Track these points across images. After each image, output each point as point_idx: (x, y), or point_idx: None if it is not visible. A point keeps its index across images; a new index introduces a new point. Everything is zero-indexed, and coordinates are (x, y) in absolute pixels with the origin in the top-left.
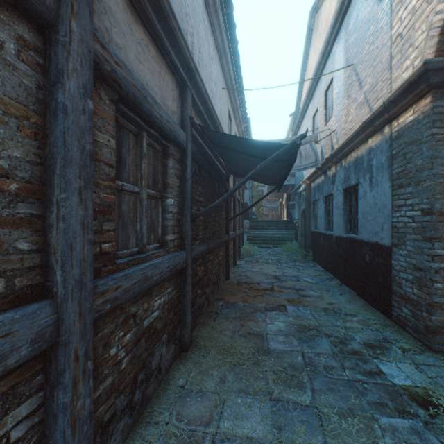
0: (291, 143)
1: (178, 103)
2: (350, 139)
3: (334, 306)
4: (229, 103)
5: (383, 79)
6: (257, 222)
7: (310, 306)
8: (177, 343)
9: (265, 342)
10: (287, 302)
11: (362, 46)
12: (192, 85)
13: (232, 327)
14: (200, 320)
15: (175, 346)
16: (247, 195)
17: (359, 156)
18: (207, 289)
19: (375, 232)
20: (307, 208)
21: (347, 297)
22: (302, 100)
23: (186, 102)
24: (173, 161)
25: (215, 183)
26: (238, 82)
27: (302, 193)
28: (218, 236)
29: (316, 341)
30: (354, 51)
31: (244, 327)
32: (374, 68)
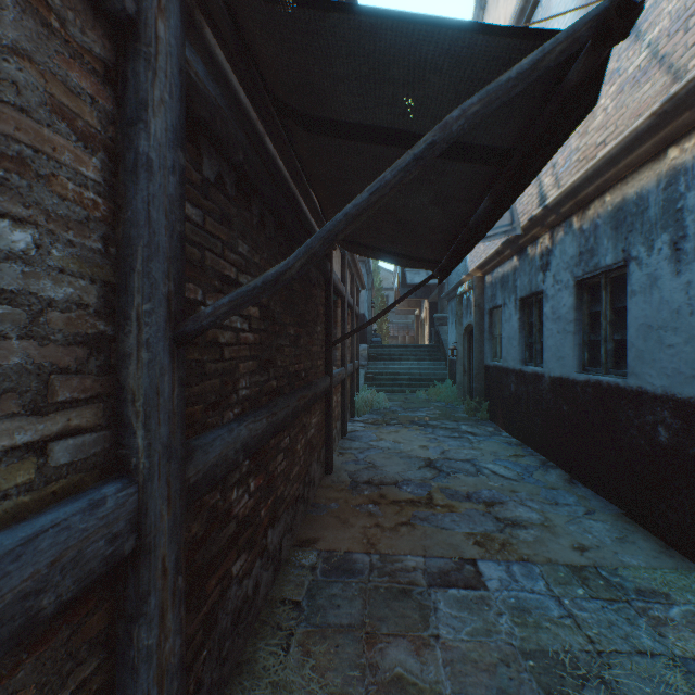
0: (595, 13)
1: None
2: (611, 157)
3: (596, 560)
4: None
5: None
6: (382, 348)
7: (538, 563)
8: None
9: None
10: (476, 546)
11: None
12: None
13: (340, 681)
14: (245, 647)
15: None
16: (364, 300)
17: (630, 197)
18: (270, 534)
19: None
20: (478, 322)
21: (609, 526)
22: None
23: None
24: (27, 26)
25: None
26: None
27: (464, 295)
28: (306, 381)
29: None
30: None
31: (379, 683)
32: None
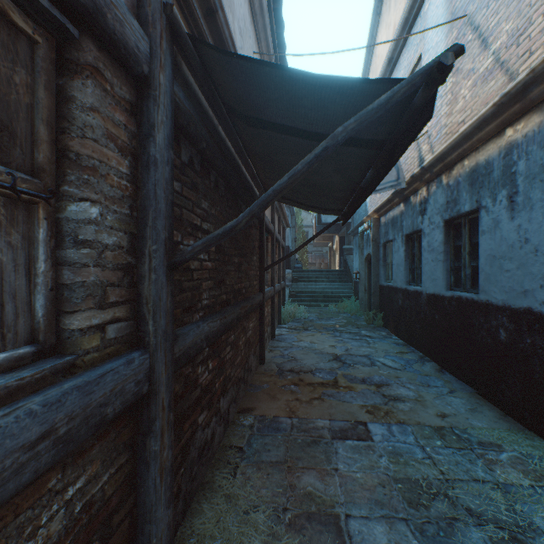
0: (424, 69)
1: None
2: (467, 133)
3: (452, 423)
4: None
5: None
6: (302, 272)
7: (410, 425)
8: None
9: None
10: (367, 413)
11: None
12: None
13: (270, 494)
14: (206, 473)
15: None
16: (289, 236)
17: (481, 162)
18: (222, 401)
19: (525, 290)
20: (375, 253)
21: (464, 401)
22: None
23: None
24: (96, 94)
25: (240, 204)
26: (280, 53)
27: (365, 232)
28: (245, 296)
29: (461, 542)
30: None
31: (296, 495)
32: None
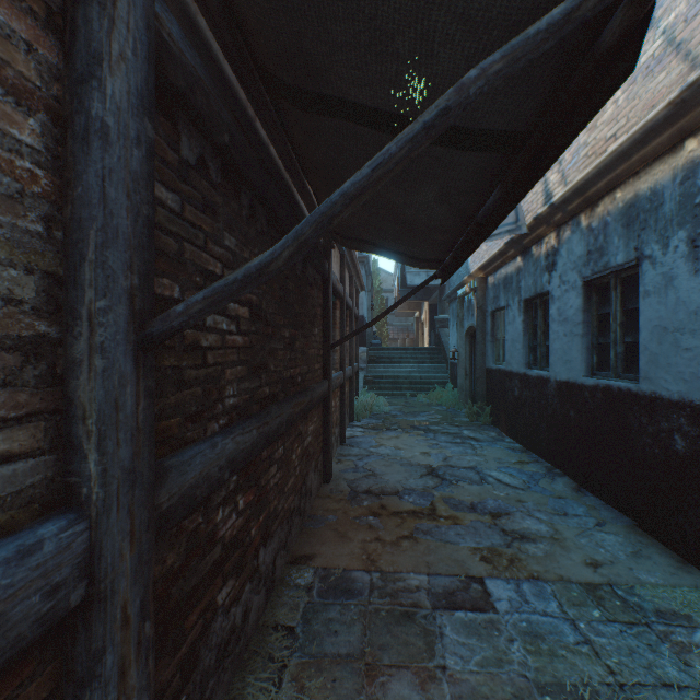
0: None
1: None
2: (623, 150)
3: (610, 577)
4: None
5: None
6: (381, 350)
7: (549, 581)
8: None
9: None
10: (483, 562)
11: None
12: None
13: None
14: (232, 682)
15: None
16: (364, 302)
17: (643, 193)
18: (262, 553)
19: None
20: (480, 324)
21: (622, 539)
22: None
23: None
24: None
25: None
26: None
27: (466, 297)
28: (302, 386)
29: None
30: None
31: None
32: None
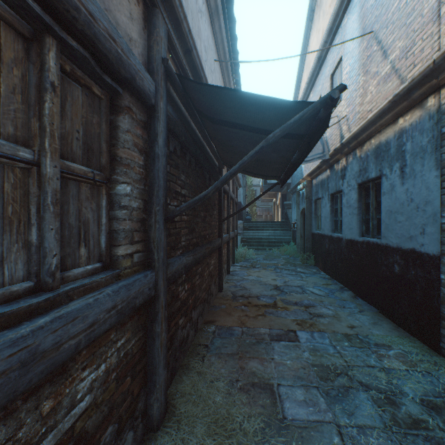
0: (322, 99)
1: (142, 31)
2: (372, 120)
3: (358, 332)
4: (222, 83)
5: (424, 36)
6: (251, 222)
7: (327, 332)
8: (140, 422)
9: (277, 403)
10: (297, 325)
11: (388, 4)
12: (167, 12)
13: (227, 372)
14: (183, 359)
15: (134, 431)
16: (241, 194)
17: (382, 142)
18: (193, 313)
19: (410, 236)
20: (308, 207)
21: (369, 317)
22: (300, 90)
23: (155, 32)
24: (129, 122)
25: (205, 174)
26: (233, 58)
27: (301, 191)
28: (208, 240)
29: (352, 399)
30: (375, 15)
31: (245, 373)
32: (408, 26)
